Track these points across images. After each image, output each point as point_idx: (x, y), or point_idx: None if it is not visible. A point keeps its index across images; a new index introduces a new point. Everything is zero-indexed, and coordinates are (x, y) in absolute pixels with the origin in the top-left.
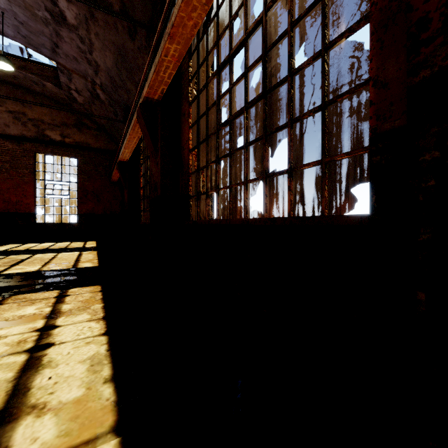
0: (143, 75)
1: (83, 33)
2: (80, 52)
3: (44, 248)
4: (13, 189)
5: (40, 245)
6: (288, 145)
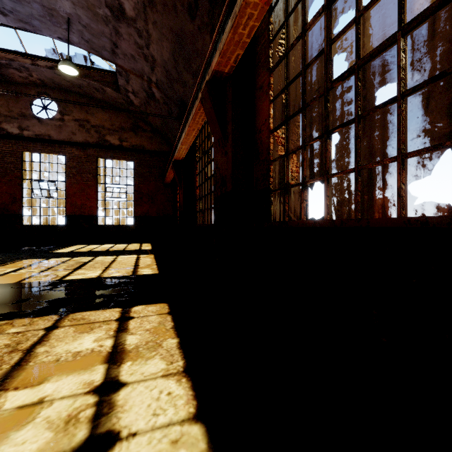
0: (211, 46)
1: (141, 25)
2: (138, 48)
3: (104, 250)
4: (79, 193)
5: (101, 246)
6: None
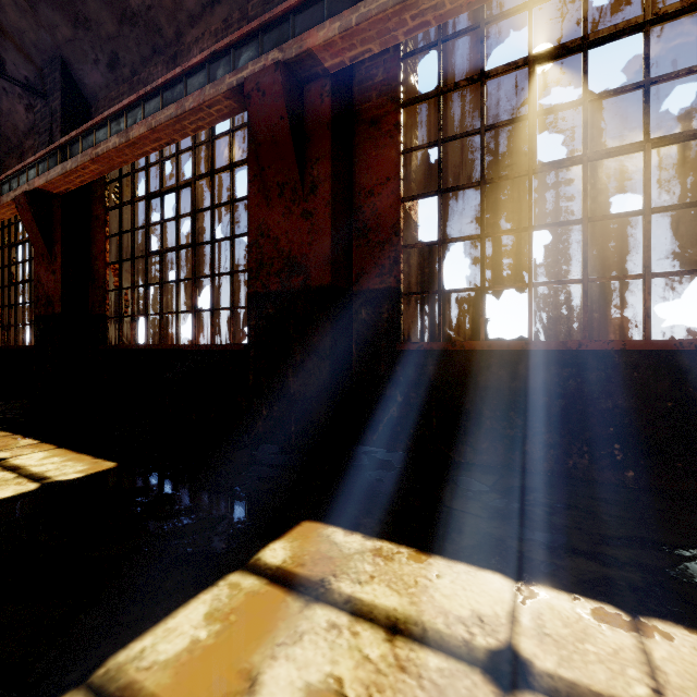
0: None
1: None
2: None
3: None
4: None
5: None
6: None
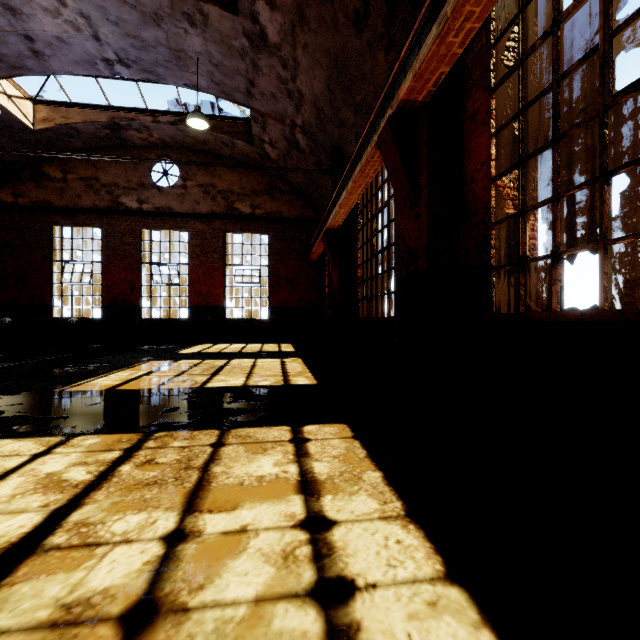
0: (397, 66)
1: (287, 53)
2: (280, 83)
3: (237, 352)
4: (203, 278)
5: (231, 346)
6: None
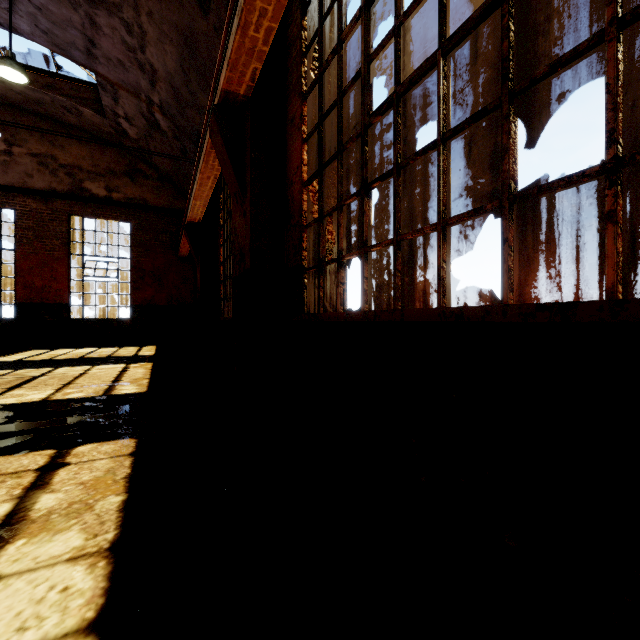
0: (220, 53)
1: (130, 16)
2: (128, 50)
3: (76, 358)
4: (38, 268)
5: (74, 352)
6: (608, 94)
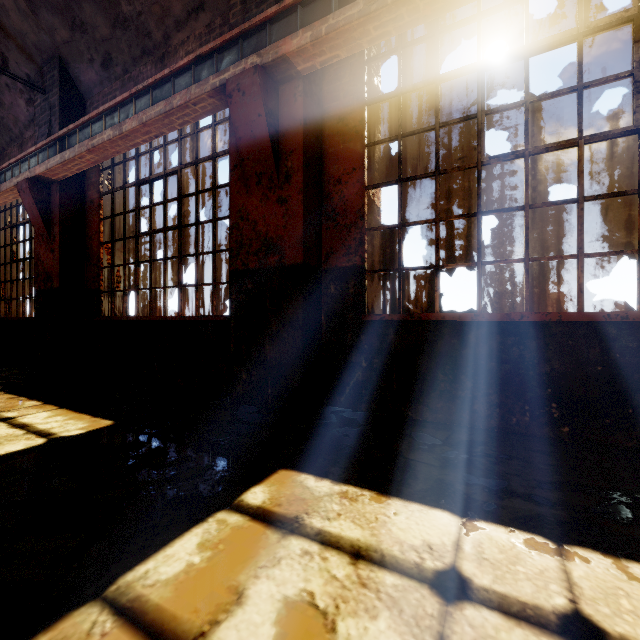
0: None
1: None
2: None
3: None
4: None
5: None
6: None
